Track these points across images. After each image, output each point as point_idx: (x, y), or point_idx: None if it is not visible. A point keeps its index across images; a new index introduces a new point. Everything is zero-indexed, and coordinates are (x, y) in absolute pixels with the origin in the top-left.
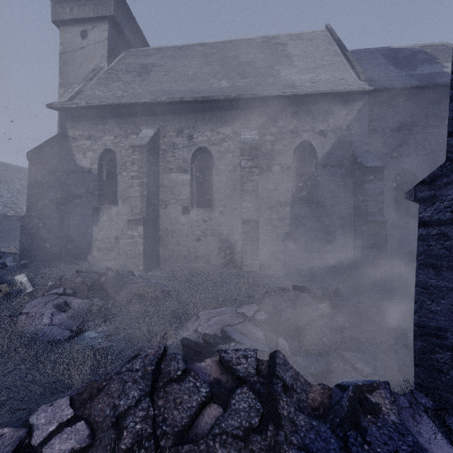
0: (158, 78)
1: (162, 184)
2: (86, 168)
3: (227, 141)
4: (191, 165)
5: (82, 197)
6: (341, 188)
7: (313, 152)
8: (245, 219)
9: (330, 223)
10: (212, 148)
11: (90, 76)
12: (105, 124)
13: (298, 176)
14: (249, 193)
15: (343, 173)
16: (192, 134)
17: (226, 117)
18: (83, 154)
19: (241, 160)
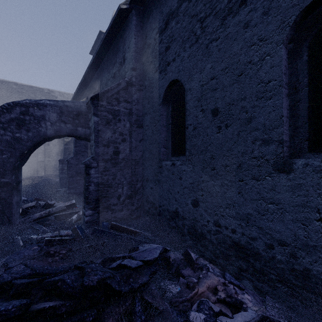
0: None
1: None
2: None
3: None
4: None
5: None
6: None
7: None
8: (39, 161)
9: None
10: None
11: None
12: None
13: (59, 147)
14: (41, 153)
15: None
16: None
17: None
18: None
19: None
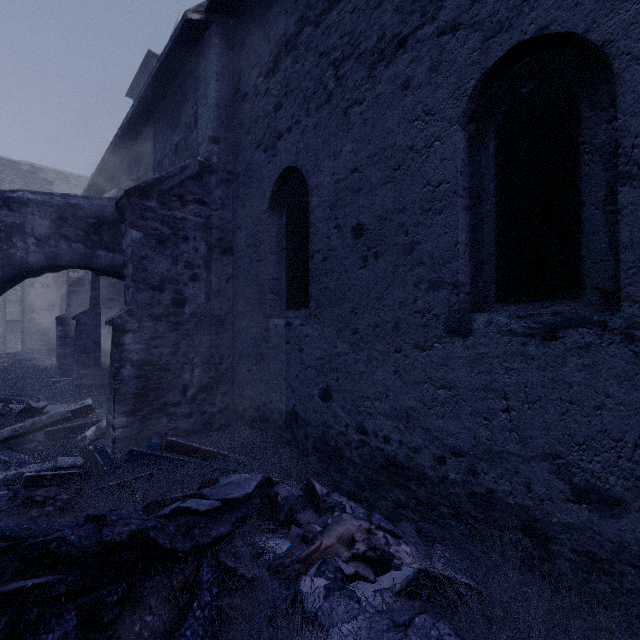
0: None
1: None
2: None
3: None
4: None
5: None
6: None
7: None
8: (10, 319)
9: None
10: None
11: None
12: None
13: (57, 291)
14: (13, 302)
15: None
16: None
17: None
18: None
19: None
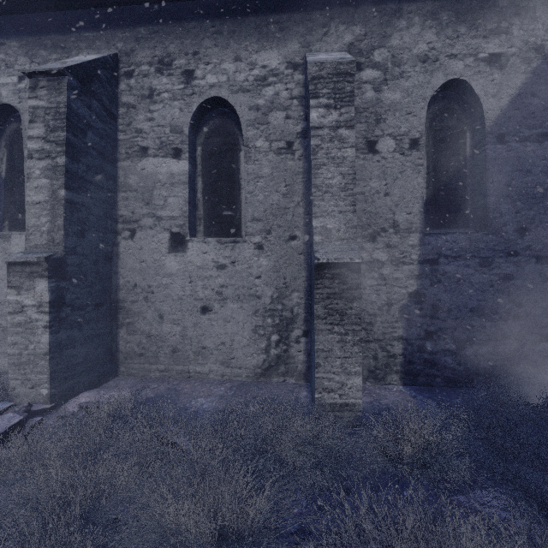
0: None
1: (124, 182)
2: None
3: (272, 82)
4: (191, 140)
5: None
6: (542, 189)
7: (469, 110)
8: (326, 260)
9: (516, 271)
10: (238, 101)
11: None
12: None
13: (432, 166)
14: (332, 193)
15: (546, 154)
16: (193, 67)
17: (271, 27)
18: None
19: (303, 126)
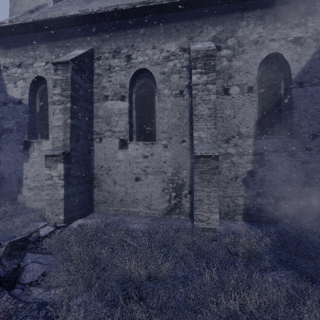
0: (98, 3)
1: (96, 114)
2: (17, 98)
3: (172, 59)
4: (130, 91)
5: (12, 131)
6: None
7: (282, 69)
8: (200, 153)
9: (310, 159)
10: (154, 69)
11: (32, 9)
12: (35, 49)
13: (261, 100)
14: (203, 119)
15: None
16: (131, 53)
17: (171, 30)
18: (13, 84)
19: (189, 81)
